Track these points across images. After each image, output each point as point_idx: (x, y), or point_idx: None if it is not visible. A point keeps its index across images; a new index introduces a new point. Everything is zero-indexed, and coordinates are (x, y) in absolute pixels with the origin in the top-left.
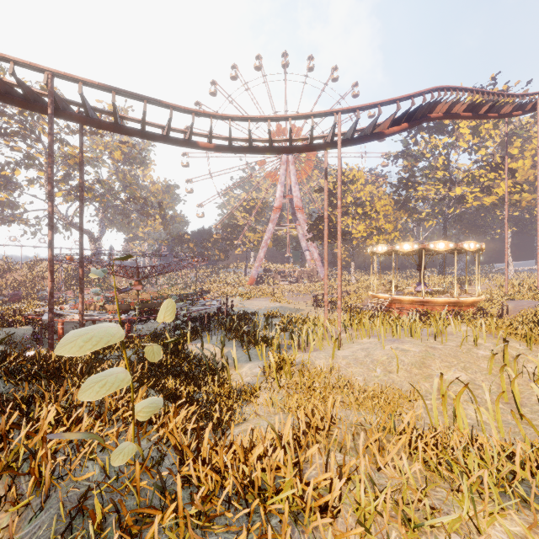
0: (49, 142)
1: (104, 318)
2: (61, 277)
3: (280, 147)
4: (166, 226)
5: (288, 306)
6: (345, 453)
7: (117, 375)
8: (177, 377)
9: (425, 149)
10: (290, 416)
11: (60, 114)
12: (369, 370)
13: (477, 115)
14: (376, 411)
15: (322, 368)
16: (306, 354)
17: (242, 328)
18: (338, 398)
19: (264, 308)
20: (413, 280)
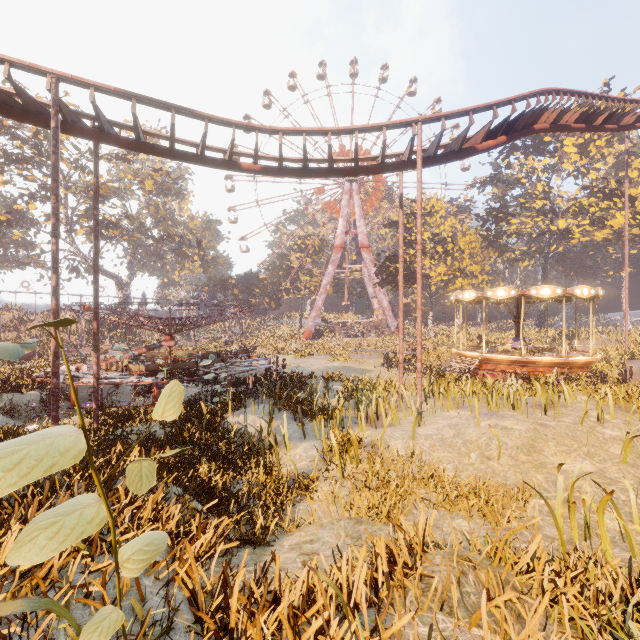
0: (53, 163)
1: (126, 382)
2: (83, 330)
3: (344, 168)
4: (206, 269)
5: (352, 367)
6: (449, 612)
7: (82, 511)
8: (212, 460)
9: (520, 173)
10: (363, 550)
11: (68, 128)
12: (460, 456)
13: (592, 127)
14: (473, 514)
15: (399, 451)
16: (378, 431)
17: (295, 395)
18: (421, 496)
19: (323, 369)
20: (505, 333)
